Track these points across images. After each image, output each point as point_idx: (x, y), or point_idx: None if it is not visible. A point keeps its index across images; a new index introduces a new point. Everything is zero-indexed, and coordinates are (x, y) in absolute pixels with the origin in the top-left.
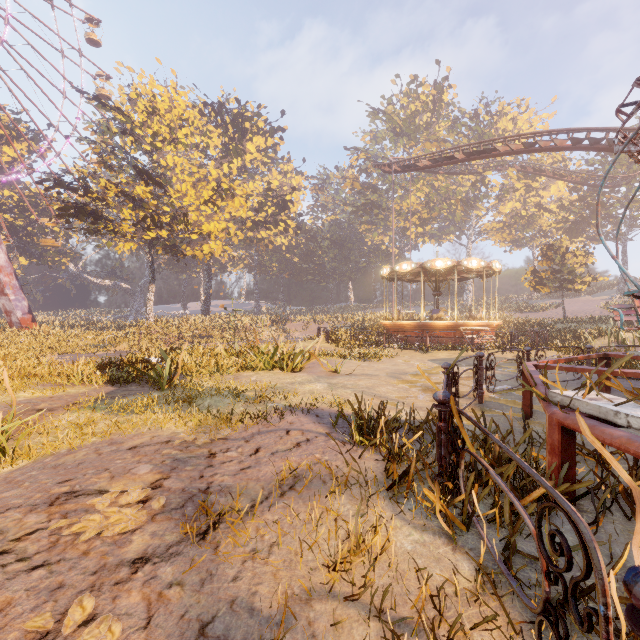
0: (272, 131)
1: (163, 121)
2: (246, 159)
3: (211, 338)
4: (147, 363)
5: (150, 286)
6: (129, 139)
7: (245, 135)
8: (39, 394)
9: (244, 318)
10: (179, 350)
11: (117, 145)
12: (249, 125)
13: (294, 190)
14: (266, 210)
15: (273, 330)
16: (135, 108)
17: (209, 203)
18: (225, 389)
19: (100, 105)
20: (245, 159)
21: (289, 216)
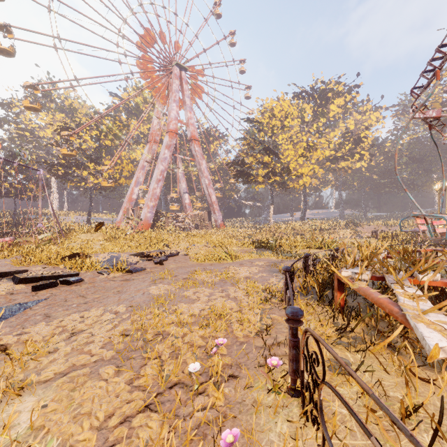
0: (349, 90)
1: (277, 119)
2: (329, 116)
3: (303, 235)
4: (268, 243)
5: (271, 206)
6: (261, 134)
7: (328, 100)
8: (237, 249)
9: (327, 223)
10: (282, 239)
11: (256, 137)
12: (331, 94)
13: (366, 129)
14: (344, 148)
15: (347, 231)
16: (264, 117)
17: (301, 157)
18: (293, 252)
19: (249, 121)
20: (329, 116)
21: (363, 147)
